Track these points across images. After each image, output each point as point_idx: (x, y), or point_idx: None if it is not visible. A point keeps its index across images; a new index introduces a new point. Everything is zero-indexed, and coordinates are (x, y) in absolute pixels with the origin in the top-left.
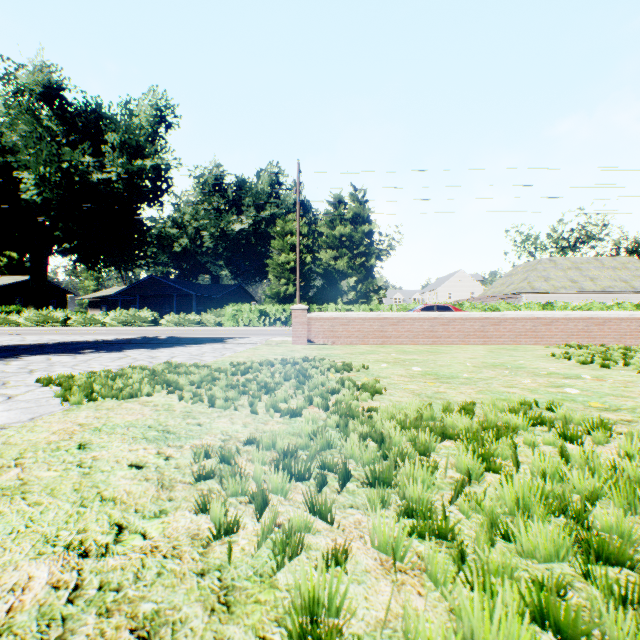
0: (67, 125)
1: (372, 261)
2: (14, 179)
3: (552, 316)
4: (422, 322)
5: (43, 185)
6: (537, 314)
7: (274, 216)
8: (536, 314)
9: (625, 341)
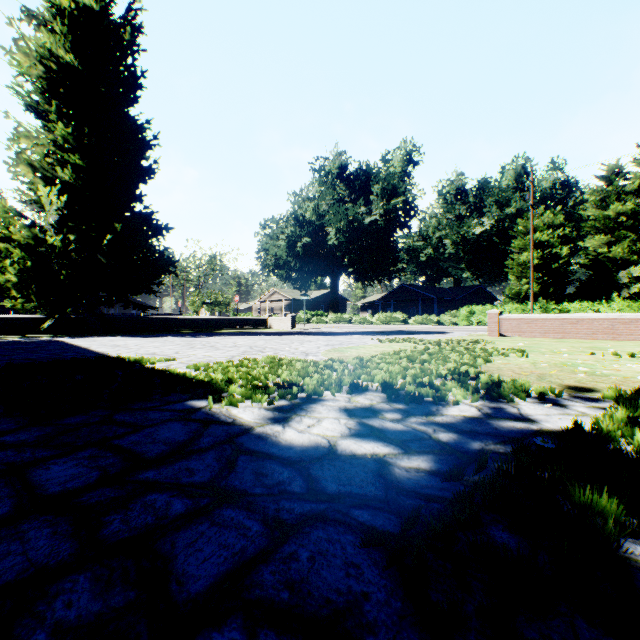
0: (350, 189)
1: None
2: (323, 232)
3: None
4: (600, 322)
5: (339, 234)
6: None
7: (519, 211)
8: None
9: None
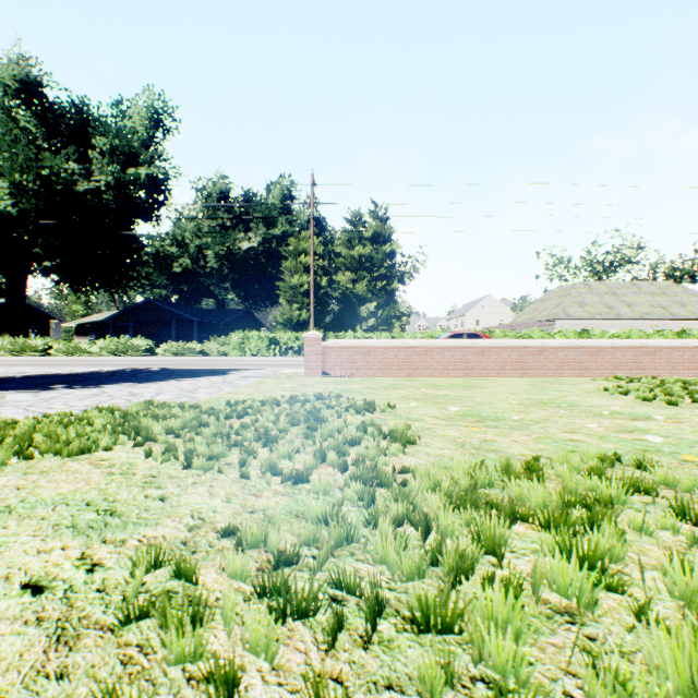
0: (48, 127)
1: (394, 285)
2: None
3: (598, 345)
4: (453, 351)
5: (19, 194)
6: (581, 342)
7: (286, 234)
8: (580, 342)
9: (677, 372)
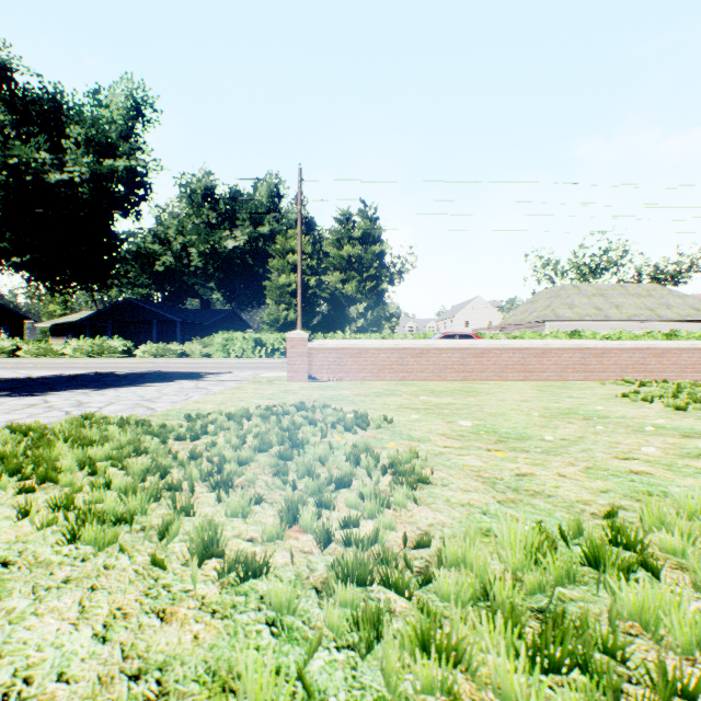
0: (18, 114)
1: (384, 285)
2: None
3: (604, 346)
4: (451, 353)
5: None
6: (587, 343)
7: (273, 233)
8: (586, 343)
9: (686, 375)
